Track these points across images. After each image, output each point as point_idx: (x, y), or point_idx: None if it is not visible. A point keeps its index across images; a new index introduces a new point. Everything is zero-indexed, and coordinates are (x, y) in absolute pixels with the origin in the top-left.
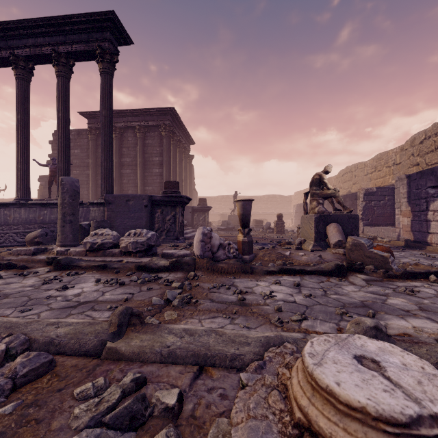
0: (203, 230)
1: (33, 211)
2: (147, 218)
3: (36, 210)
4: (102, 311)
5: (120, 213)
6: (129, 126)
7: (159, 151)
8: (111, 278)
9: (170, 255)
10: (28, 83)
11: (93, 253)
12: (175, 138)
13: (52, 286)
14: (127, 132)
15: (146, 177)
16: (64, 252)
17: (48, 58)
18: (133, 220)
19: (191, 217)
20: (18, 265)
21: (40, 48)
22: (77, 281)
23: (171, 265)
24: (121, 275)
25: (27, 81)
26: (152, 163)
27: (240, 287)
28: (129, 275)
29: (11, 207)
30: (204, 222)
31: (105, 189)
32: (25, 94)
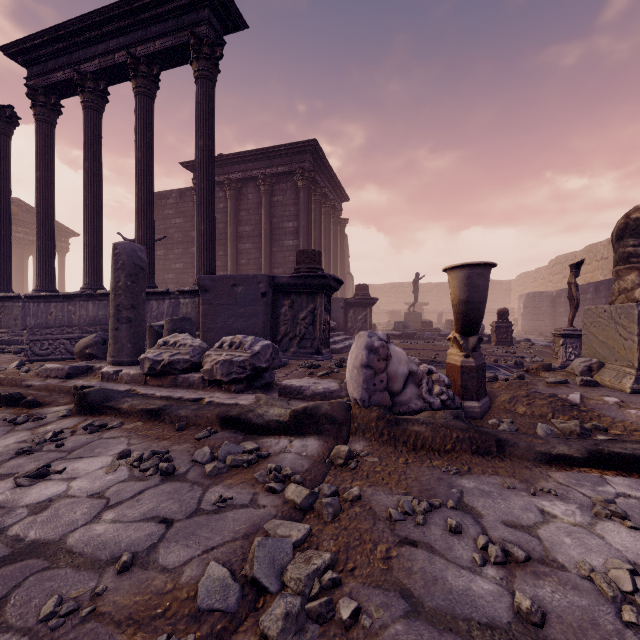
0: (369, 339)
1: (104, 305)
2: (266, 316)
3: (107, 304)
4: (12, 632)
5: (223, 308)
6: (249, 176)
7: (293, 212)
8: (151, 451)
9: (295, 392)
10: (99, 113)
11: (157, 380)
12: (318, 191)
13: (25, 463)
14: (247, 186)
15: (273, 254)
16: (112, 375)
17: (124, 71)
18: (243, 319)
19: (343, 316)
20: (28, 398)
21: (112, 56)
22: (87, 451)
23: (293, 421)
24: (185, 437)
25: (98, 110)
26: (284, 231)
27: (490, 521)
28: (202, 439)
29: (76, 299)
30: (364, 324)
31: (202, 268)
32: (95, 131)
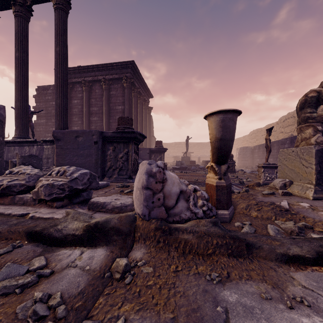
0: (149, 166)
1: None
2: (97, 155)
3: None
4: None
5: (69, 150)
6: (96, 79)
7: (121, 101)
8: None
9: (100, 206)
10: None
11: None
12: (136, 90)
13: None
14: (95, 85)
15: (110, 123)
16: None
17: (8, 1)
18: (82, 158)
19: (148, 158)
20: None
21: None
22: None
23: (86, 234)
24: None
25: None
26: (116, 111)
27: None
28: (2, 254)
29: None
30: None
31: (58, 126)
32: None
